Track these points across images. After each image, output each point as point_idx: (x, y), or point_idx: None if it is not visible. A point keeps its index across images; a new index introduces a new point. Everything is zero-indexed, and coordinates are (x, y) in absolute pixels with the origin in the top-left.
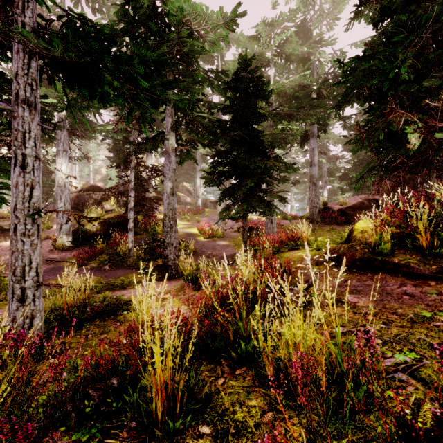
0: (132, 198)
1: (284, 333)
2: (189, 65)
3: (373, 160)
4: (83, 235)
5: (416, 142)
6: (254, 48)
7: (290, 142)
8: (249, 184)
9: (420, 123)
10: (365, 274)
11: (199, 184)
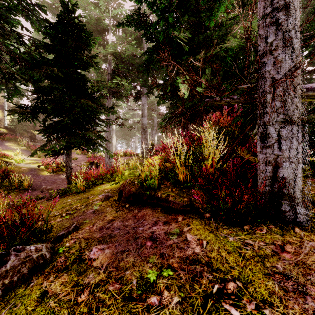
0: None
1: None
2: None
3: (170, 111)
4: None
5: (185, 92)
6: (92, 11)
7: (124, 96)
8: (65, 121)
9: (188, 77)
10: (133, 211)
11: None
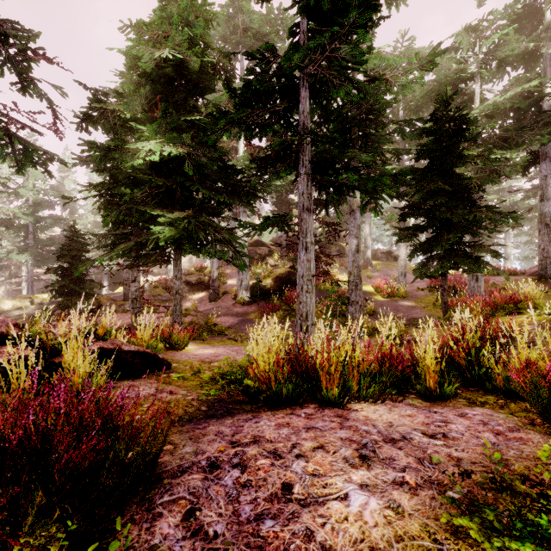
0: None
1: (512, 360)
2: (378, 118)
3: None
4: (260, 291)
5: None
6: (451, 67)
7: (505, 175)
8: (452, 239)
9: None
10: None
11: (368, 232)
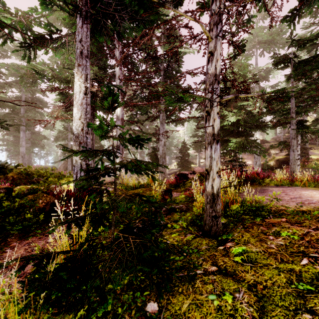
0: (299, 149)
1: None
2: None
3: None
4: (267, 167)
5: None
6: None
7: None
8: None
9: None
10: None
11: None
